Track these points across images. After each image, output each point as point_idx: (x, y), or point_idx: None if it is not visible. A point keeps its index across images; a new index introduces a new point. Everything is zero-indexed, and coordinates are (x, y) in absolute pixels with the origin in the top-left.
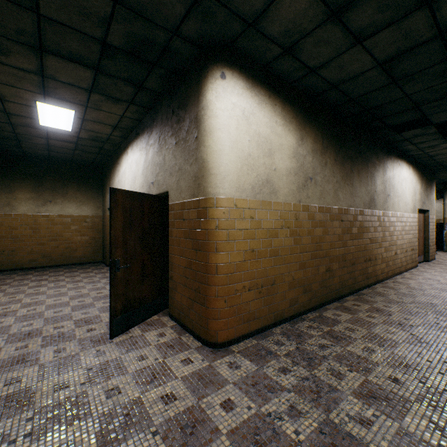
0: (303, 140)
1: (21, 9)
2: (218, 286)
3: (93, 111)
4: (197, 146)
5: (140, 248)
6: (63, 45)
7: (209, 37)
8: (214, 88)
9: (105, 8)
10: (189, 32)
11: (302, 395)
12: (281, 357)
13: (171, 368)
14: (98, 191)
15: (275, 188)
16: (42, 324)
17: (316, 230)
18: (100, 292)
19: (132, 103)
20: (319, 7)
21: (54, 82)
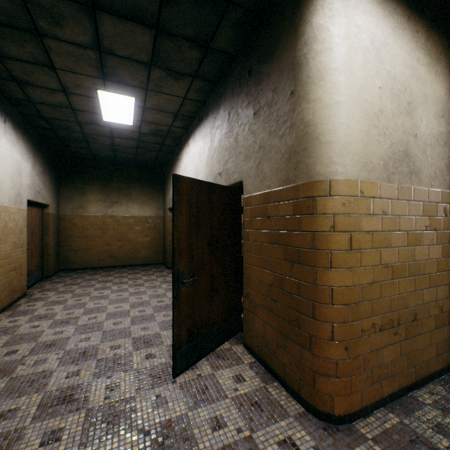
0: None
1: None
2: (335, 323)
3: (153, 95)
4: (293, 105)
5: (208, 255)
6: None
7: None
8: (326, 4)
9: None
10: None
11: None
12: None
13: None
14: (158, 191)
15: (416, 166)
16: (100, 339)
17: None
18: (161, 301)
19: (196, 77)
20: None
21: (112, 59)
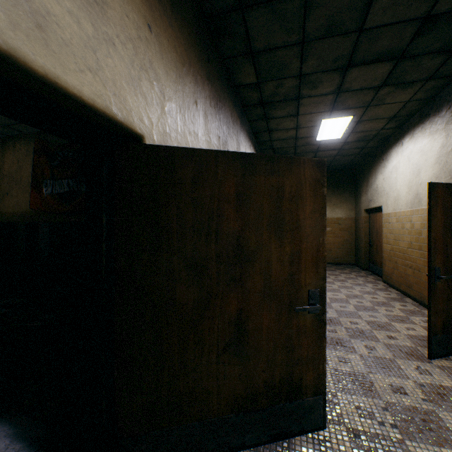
0: None
1: (345, 36)
2: None
3: (372, 109)
4: None
5: None
6: (371, 50)
7: None
8: None
9: None
10: None
11: None
12: None
13: None
14: (350, 192)
15: None
16: (336, 314)
17: None
18: (374, 298)
19: (429, 79)
20: None
21: (345, 94)
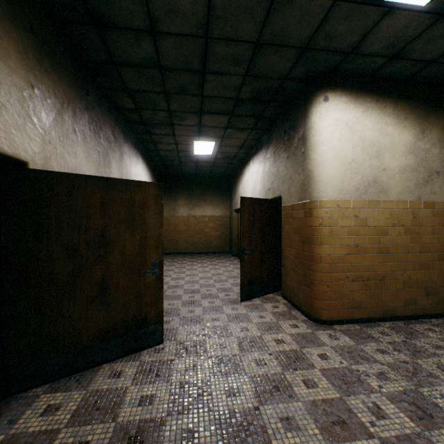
0: (424, 133)
1: (194, 97)
2: (321, 273)
3: (226, 140)
4: (303, 159)
5: (259, 240)
6: (212, 107)
7: (313, 72)
8: (317, 111)
9: (239, 81)
10: (296, 74)
11: (394, 370)
12: (383, 343)
13: (282, 327)
14: (226, 196)
15: (384, 188)
16: (199, 287)
17: None
18: (230, 274)
19: (253, 129)
20: (421, 17)
21: (205, 128)
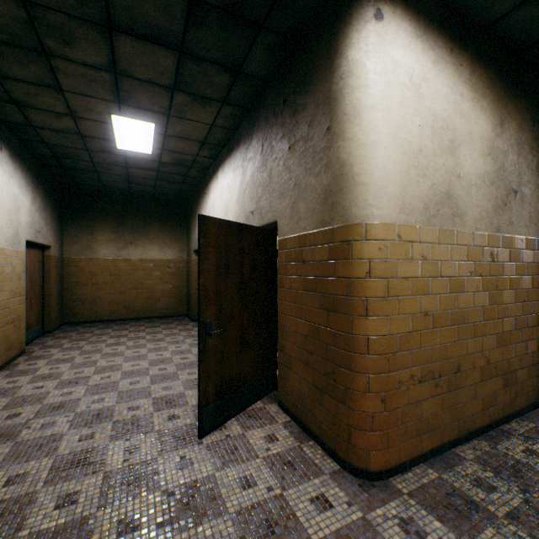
0: (503, 126)
1: None
2: (371, 375)
3: (176, 121)
4: (329, 142)
5: (238, 304)
6: (136, 14)
7: None
8: (362, 38)
9: None
10: None
11: None
12: (503, 523)
13: (297, 514)
14: (182, 230)
15: (460, 208)
16: (115, 400)
17: (523, 280)
18: (185, 358)
19: (225, 103)
20: None
21: (129, 81)
